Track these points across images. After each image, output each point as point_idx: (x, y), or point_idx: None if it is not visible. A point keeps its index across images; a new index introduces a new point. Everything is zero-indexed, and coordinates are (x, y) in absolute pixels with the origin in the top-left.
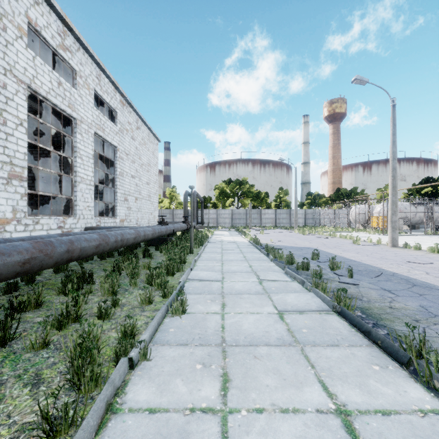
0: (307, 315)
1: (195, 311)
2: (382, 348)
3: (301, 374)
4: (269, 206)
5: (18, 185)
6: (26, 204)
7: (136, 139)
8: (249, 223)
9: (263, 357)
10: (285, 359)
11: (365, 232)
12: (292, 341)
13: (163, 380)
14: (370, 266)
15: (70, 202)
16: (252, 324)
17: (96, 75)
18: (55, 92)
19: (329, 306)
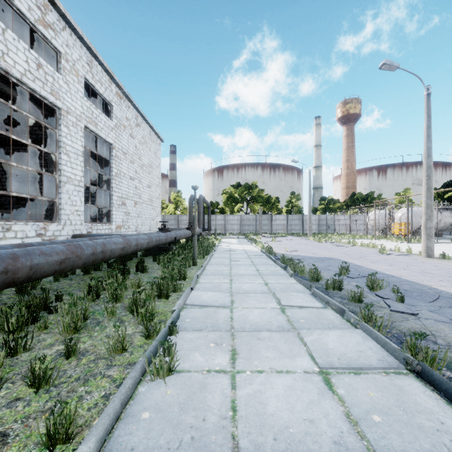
0: (368, 378)
1: (189, 367)
2: None
3: None
4: (280, 211)
5: None
6: None
7: (135, 137)
8: (259, 230)
9: None
10: None
11: (387, 239)
12: (364, 451)
13: None
14: (416, 284)
15: (54, 205)
16: (282, 399)
17: (86, 60)
18: (33, 75)
19: (397, 358)
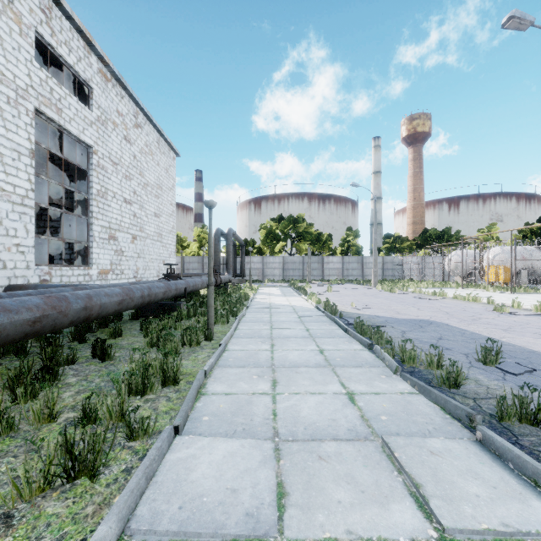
0: None
1: None
2: None
3: None
4: (334, 252)
5: None
6: None
7: (133, 143)
8: (307, 276)
9: None
10: None
11: (479, 288)
12: None
13: None
14: None
15: None
16: None
17: (39, 4)
18: None
19: None
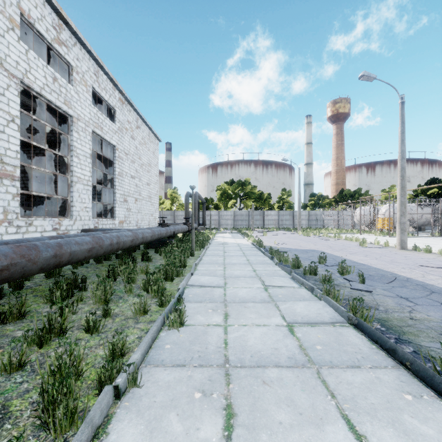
0: (320, 328)
1: (194, 323)
2: (412, 371)
3: (320, 407)
4: (272, 207)
5: (10, 185)
6: (18, 204)
7: (136, 139)
8: (251, 225)
9: (273, 383)
10: (299, 386)
11: (371, 233)
12: (306, 361)
13: (154, 414)
14: (381, 270)
15: (66, 202)
16: (258, 338)
17: (94, 71)
18: (49, 88)
19: (344, 317)
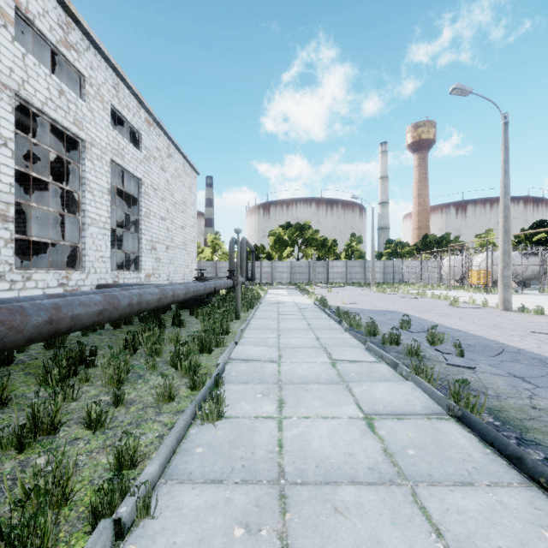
0: (410, 422)
1: (237, 414)
2: None
3: None
4: (338, 257)
5: (1, 227)
6: (12, 253)
7: (167, 170)
8: (312, 279)
9: (349, 511)
10: (388, 516)
11: (463, 290)
12: (394, 474)
13: None
14: (483, 338)
15: (76, 250)
16: (325, 438)
17: (112, 83)
18: (54, 104)
19: (441, 405)
